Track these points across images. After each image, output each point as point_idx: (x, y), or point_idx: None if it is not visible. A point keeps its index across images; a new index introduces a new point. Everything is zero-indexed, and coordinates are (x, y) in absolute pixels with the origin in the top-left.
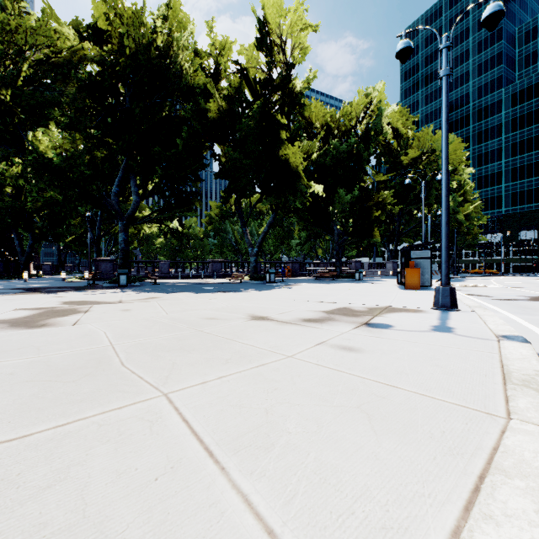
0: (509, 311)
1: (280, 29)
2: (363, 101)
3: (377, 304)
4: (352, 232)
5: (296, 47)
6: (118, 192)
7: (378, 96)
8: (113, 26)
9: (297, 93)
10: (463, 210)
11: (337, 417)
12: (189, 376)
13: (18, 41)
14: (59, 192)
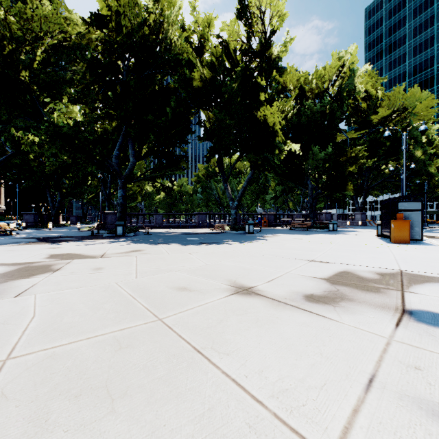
0: None
1: None
2: (336, 63)
3: (383, 266)
4: (325, 186)
5: (274, 15)
6: (118, 155)
7: (351, 58)
8: (112, 11)
9: (274, 57)
10: (435, 164)
11: None
12: None
13: (35, 28)
14: (67, 155)
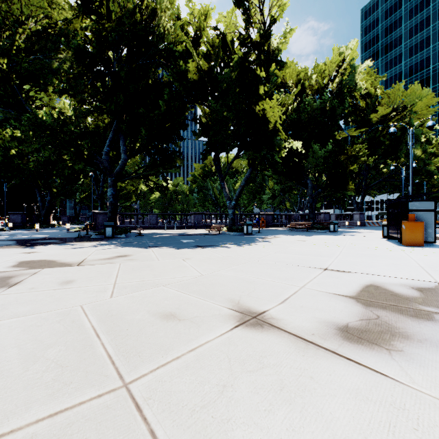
0: None
1: None
2: (336, 59)
3: (414, 277)
4: (326, 185)
5: (273, 5)
6: (109, 151)
7: (351, 53)
8: None
9: (274, 50)
10: (434, 163)
11: None
12: None
13: (15, 11)
14: (50, 150)
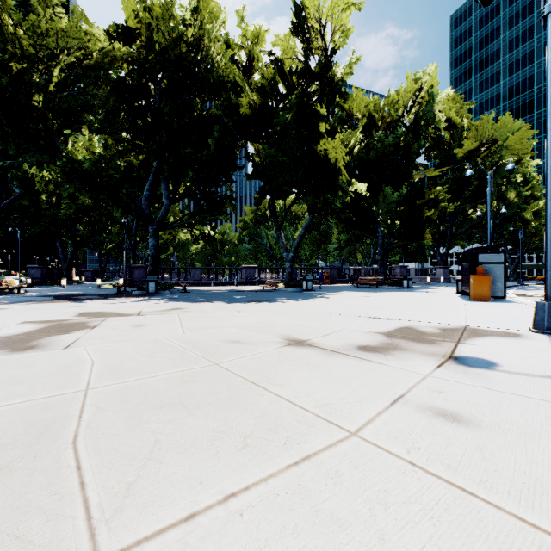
0: None
1: (317, 11)
2: (412, 87)
3: (449, 322)
4: (399, 235)
5: (336, 30)
6: (149, 196)
7: (429, 80)
8: (143, 23)
9: (337, 80)
10: (531, 208)
11: None
12: (169, 486)
13: (50, 44)
14: (88, 197)
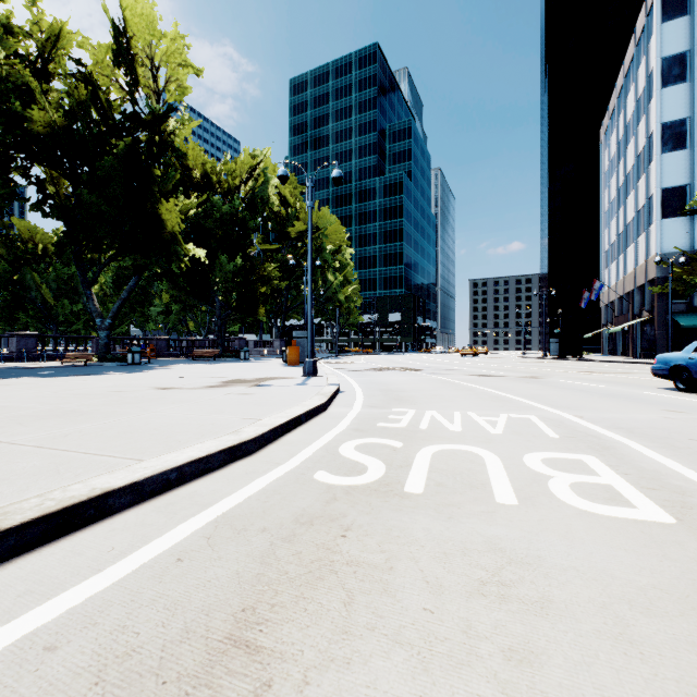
0: (351, 376)
1: (148, 48)
2: (249, 162)
3: (263, 376)
4: (237, 306)
5: (171, 80)
6: None
7: (265, 161)
8: None
9: (172, 134)
10: (343, 291)
11: (246, 407)
12: (157, 408)
13: None
14: None
